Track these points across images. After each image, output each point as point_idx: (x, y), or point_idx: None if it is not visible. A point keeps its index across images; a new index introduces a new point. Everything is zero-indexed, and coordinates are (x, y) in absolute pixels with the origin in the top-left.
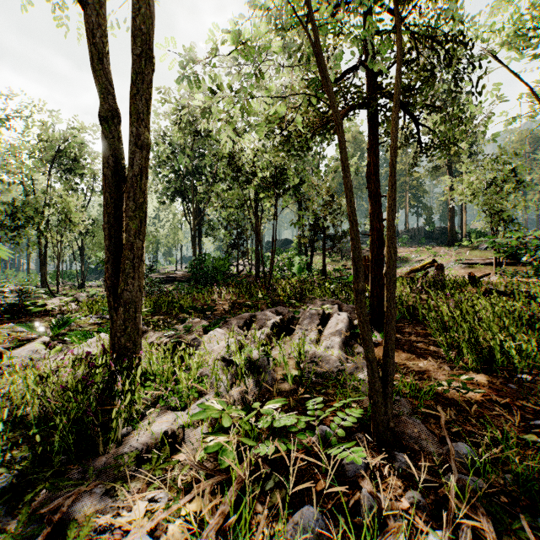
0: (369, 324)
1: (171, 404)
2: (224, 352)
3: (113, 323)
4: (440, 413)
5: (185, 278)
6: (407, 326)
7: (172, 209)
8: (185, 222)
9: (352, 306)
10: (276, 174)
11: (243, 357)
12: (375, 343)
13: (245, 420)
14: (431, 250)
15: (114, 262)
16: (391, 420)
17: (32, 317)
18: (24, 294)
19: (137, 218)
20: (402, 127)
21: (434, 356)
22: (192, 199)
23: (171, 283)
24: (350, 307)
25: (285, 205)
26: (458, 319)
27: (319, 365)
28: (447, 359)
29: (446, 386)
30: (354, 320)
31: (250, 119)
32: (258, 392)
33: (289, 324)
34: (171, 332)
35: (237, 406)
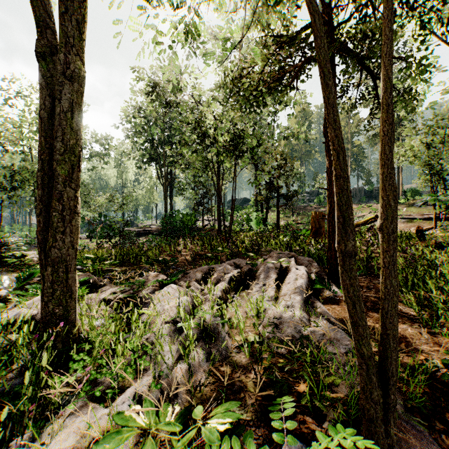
0: (327, 278)
1: (96, 393)
2: (176, 312)
3: (44, 284)
4: (443, 411)
5: (158, 231)
6: (364, 280)
7: (149, 173)
8: (159, 184)
9: (308, 259)
10: (235, 138)
11: (192, 324)
12: (335, 299)
13: (177, 448)
14: (372, 207)
15: (46, 215)
16: (396, 444)
17: (10, 267)
18: (5, 246)
19: (66, 162)
20: (358, 84)
21: (403, 317)
22: (164, 164)
23: (147, 236)
24: (306, 260)
25: (243, 165)
26: (420, 274)
27: (279, 328)
28: (423, 322)
29: (441, 367)
30: (311, 273)
31: (213, 94)
32: (207, 375)
33: (247, 277)
34: (129, 286)
35: (175, 405)
